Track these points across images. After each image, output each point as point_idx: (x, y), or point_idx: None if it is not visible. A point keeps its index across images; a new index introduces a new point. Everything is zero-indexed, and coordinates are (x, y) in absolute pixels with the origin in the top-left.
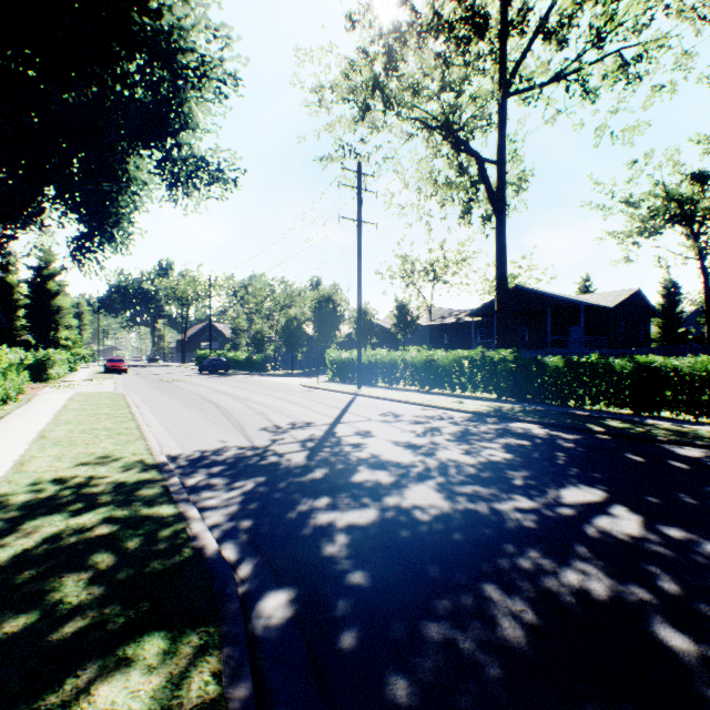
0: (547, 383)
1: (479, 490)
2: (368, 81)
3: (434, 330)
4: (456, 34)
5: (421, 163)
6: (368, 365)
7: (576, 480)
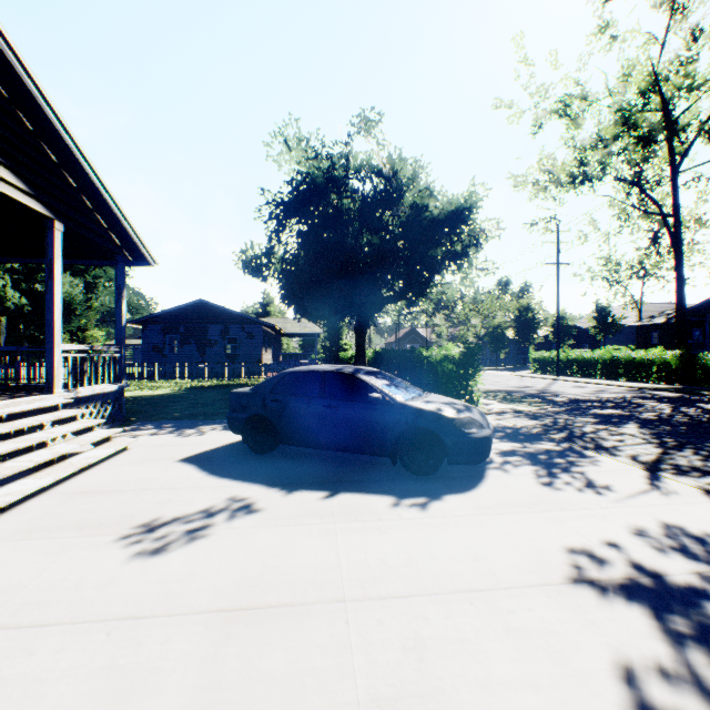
0: (703, 373)
1: (607, 399)
2: (565, 174)
3: (639, 330)
4: (634, 134)
5: (611, 207)
6: (565, 362)
7: (652, 400)
